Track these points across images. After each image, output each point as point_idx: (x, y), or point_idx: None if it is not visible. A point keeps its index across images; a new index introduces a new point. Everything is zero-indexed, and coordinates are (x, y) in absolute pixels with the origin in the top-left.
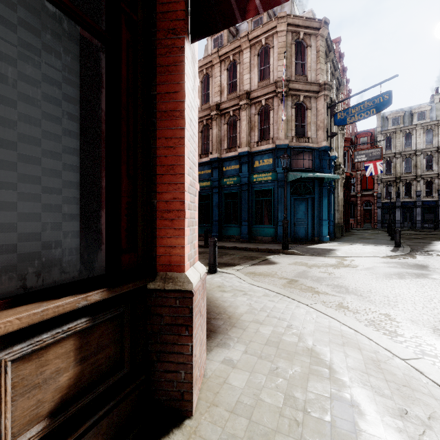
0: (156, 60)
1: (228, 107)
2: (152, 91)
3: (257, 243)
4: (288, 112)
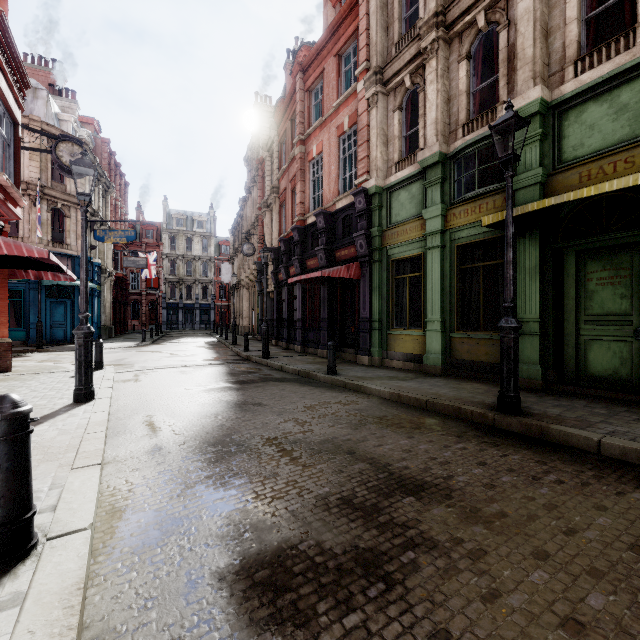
0: None
1: None
2: None
3: None
4: (43, 215)
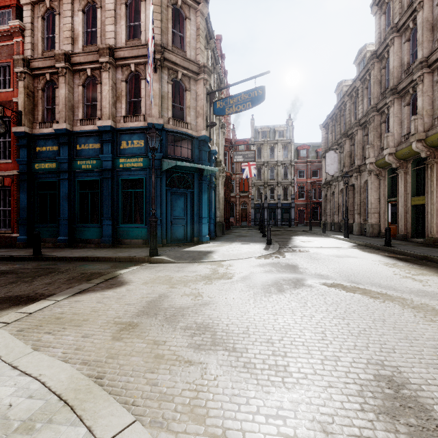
0: None
1: (84, 62)
2: None
3: (122, 248)
4: (164, 87)
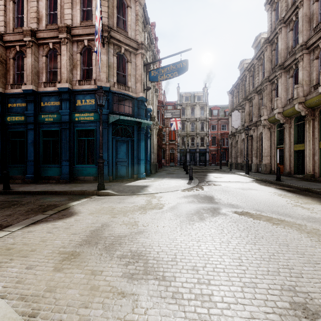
0: None
1: (47, 37)
2: None
3: (77, 184)
4: (110, 58)
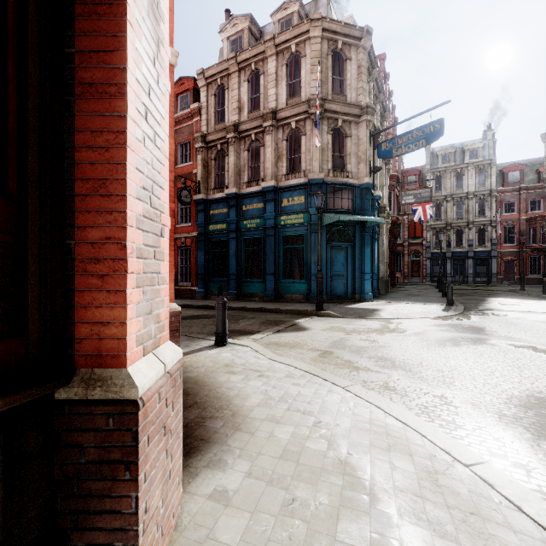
0: None
1: (249, 129)
2: (66, 46)
3: (285, 303)
4: (323, 139)
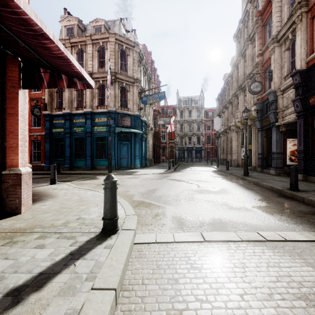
0: (6, 95)
1: None
2: (4, 105)
3: (96, 170)
4: (116, 91)
